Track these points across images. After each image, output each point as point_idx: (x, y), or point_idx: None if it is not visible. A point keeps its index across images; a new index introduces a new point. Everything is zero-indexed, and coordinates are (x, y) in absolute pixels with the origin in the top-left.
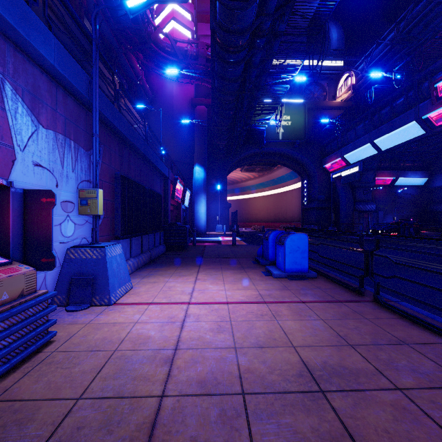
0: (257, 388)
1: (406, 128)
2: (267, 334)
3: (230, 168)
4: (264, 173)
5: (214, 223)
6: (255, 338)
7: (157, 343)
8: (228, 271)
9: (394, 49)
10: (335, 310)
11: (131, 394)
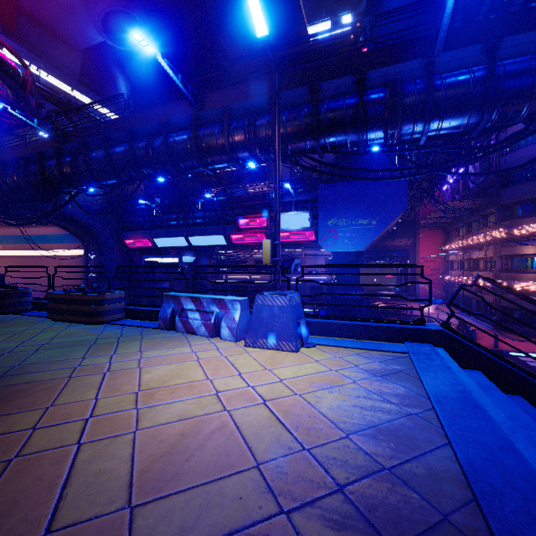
0: None
1: (216, 237)
2: None
3: None
4: None
5: None
6: None
7: None
8: None
9: None
10: None
11: None
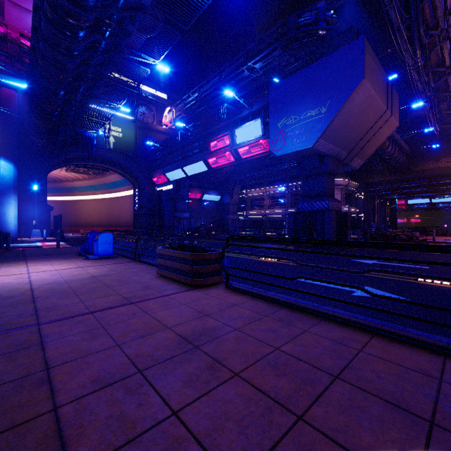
0: (72, 280)
1: (199, 164)
2: (79, 273)
3: (51, 167)
4: (96, 176)
5: (28, 228)
6: (73, 275)
7: (17, 282)
8: (55, 261)
9: (198, 104)
10: (117, 265)
11: (16, 288)
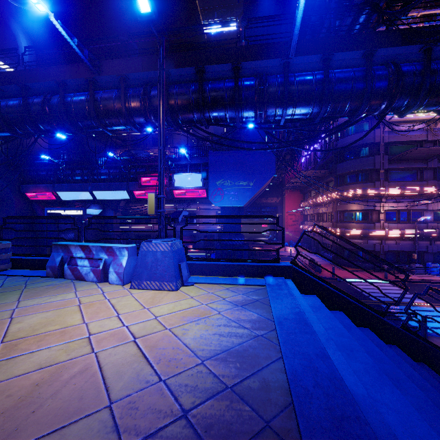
0: None
1: (120, 192)
2: None
3: None
4: None
5: None
6: None
7: None
8: None
9: None
10: None
11: None
